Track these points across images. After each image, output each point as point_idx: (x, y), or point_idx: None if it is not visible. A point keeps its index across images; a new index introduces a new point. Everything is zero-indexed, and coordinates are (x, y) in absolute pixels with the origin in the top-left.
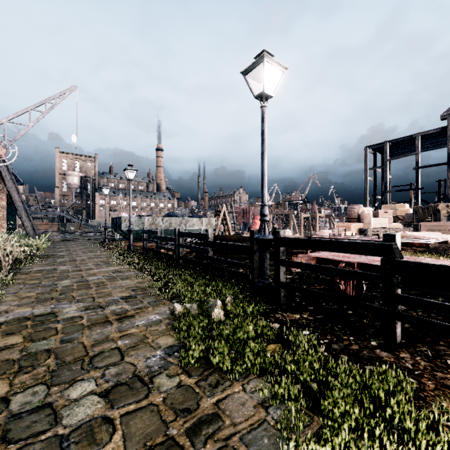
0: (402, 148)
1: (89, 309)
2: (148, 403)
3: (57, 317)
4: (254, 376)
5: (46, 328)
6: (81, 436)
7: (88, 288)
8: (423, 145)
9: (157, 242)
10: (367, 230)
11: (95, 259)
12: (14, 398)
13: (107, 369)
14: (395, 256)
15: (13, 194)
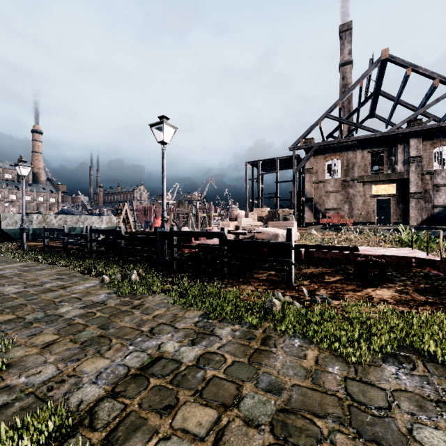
0: (269, 166)
1: (28, 287)
2: (108, 306)
3: (3, 293)
4: (158, 294)
5: (2, 298)
6: (80, 316)
7: (9, 278)
8: (282, 166)
9: (65, 239)
10: (239, 226)
11: None
12: (25, 316)
13: (74, 303)
14: (224, 238)
15: None
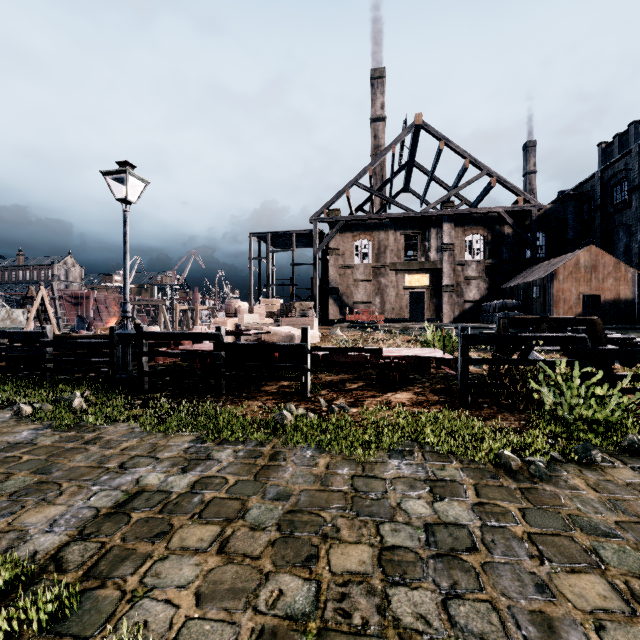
0: (283, 241)
1: None
2: (40, 446)
3: None
4: (123, 423)
5: None
6: None
7: None
8: (300, 242)
9: None
10: (241, 325)
11: None
12: None
13: None
14: (220, 340)
15: None
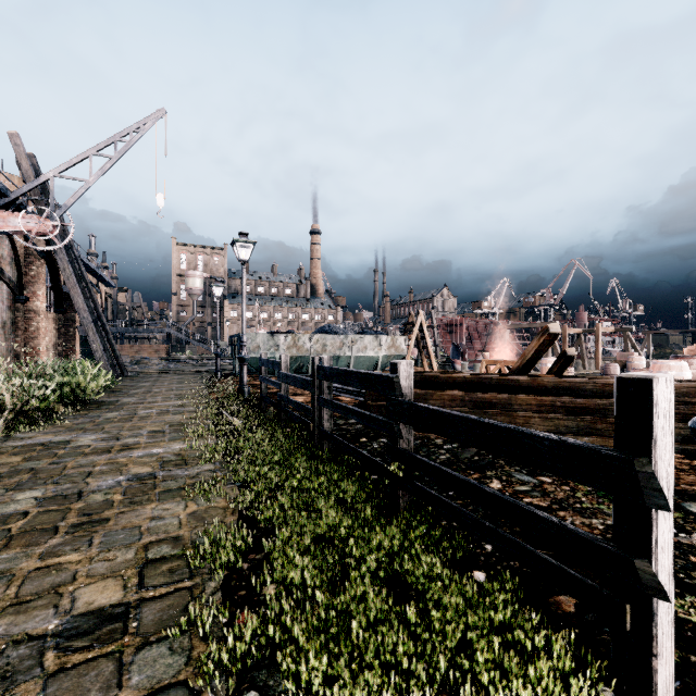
0: None
1: None
2: None
3: None
4: None
5: None
6: None
7: (43, 537)
8: None
9: (281, 386)
10: None
11: (168, 417)
12: None
13: None
14: None
15: (75, 298)
